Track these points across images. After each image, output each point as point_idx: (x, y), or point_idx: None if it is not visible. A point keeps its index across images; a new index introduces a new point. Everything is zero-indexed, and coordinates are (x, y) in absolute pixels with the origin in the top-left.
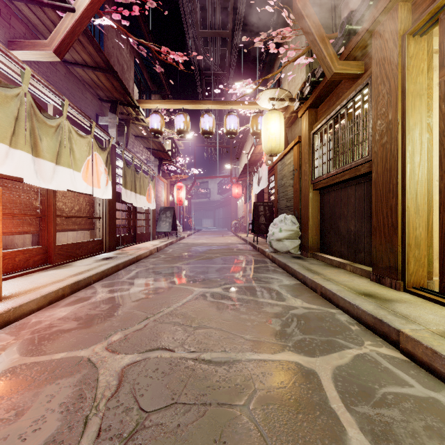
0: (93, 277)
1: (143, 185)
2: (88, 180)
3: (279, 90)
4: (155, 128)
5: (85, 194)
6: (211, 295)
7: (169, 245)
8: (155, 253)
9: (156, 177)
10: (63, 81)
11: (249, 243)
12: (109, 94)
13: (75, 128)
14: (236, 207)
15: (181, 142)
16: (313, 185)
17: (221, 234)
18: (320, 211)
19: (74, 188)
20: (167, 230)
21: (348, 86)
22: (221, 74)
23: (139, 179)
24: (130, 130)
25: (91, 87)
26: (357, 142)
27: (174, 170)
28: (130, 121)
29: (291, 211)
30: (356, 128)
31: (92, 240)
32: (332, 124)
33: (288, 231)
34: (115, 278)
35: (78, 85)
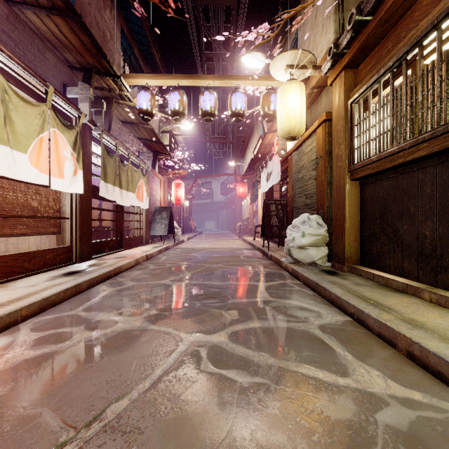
0: (22, 312)
1: (132, 179)
2: (41, 165)
3: (300, 53)
4: (144, 109)
5: (41, 186)
6: (208, 353)
7: (164, 251)
8: (143, 262)
9: (150, 172)
10: (3, 25)
11: (257, 248)
12: (80, 57)
13: (22, 94)
14: (240, 208)
15: (181, 138)
16: (352, 173)
17: (224, 237)
18: (360, 209)
19: (14, 174)
20: (163, 233)
21: (419, 16)
22: (225, 55)
23: (126, 171)
24: (113, 111)
25: (55, 47)
26: (448, 94)
27: (173, 168)
28: (113, 99)
29: (313, 210)
30: (446, 70)
31: (52, 247)
32: (383, 85)
33: (314, 236)
34: (66, 308)
35: (32, 39)
